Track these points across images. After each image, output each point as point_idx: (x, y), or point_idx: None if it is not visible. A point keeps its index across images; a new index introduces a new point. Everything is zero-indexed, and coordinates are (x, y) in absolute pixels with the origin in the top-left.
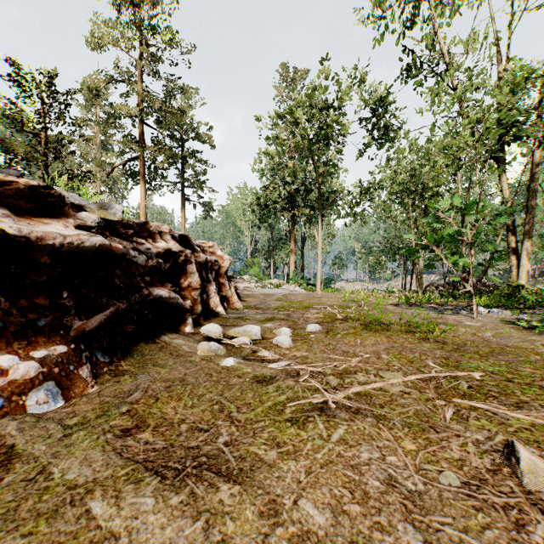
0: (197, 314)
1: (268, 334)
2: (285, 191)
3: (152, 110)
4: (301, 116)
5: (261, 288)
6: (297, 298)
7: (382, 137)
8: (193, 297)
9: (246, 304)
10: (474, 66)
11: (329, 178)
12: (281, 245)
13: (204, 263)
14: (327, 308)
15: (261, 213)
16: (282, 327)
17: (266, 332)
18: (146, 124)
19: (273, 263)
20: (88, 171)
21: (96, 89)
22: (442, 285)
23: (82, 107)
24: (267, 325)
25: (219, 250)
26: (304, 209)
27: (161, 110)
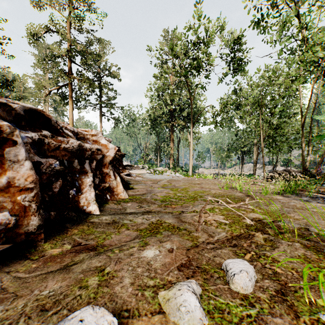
0: (29, 232)
1: (146, 312)
2: (167, 109)
3: (78, 53)
4: (179, 51)
5: (150, 174)
6: (181, 185)
7: (234, 68)
8: (20, 204)
9: (133, 193)
10: (317, 1)
11: (195, 102)
12: (164, 145)
13: (76, 150)
14: (219, 201)
15: (151, 124)
16: (181, 290)
17: (143, 296)
18: (73, 62)
19: (159, 157)
20: (9, 80)
21: (36, 35)
22: (282, 171)
23: (36, 56)
24: (148, 253)
25: (103, 138)
26: (179, 121)
27: (83, 51)
